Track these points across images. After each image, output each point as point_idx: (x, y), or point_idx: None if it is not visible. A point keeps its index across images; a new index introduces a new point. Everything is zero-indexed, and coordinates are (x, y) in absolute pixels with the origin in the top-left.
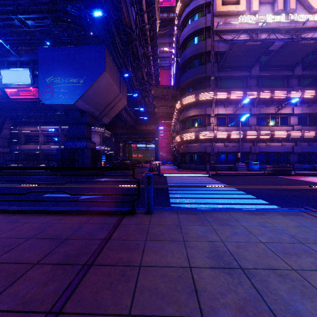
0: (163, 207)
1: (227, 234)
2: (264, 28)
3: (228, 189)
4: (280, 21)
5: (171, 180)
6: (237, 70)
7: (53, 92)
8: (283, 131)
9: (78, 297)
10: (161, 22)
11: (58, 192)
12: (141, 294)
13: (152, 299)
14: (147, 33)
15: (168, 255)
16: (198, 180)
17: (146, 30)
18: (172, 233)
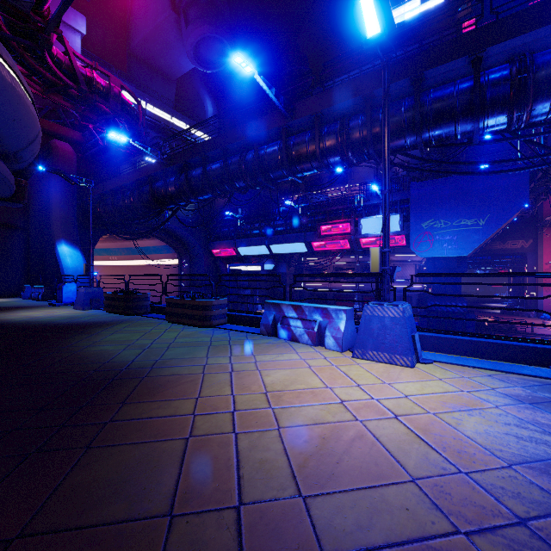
0: None
1: None
2: None
3: None
4: None
5: None
6: None
7: (433, 241)
8: None
9: None
10: None
11: None
12: None
13: None
14: None
15: None
16: None
17: None
18: None
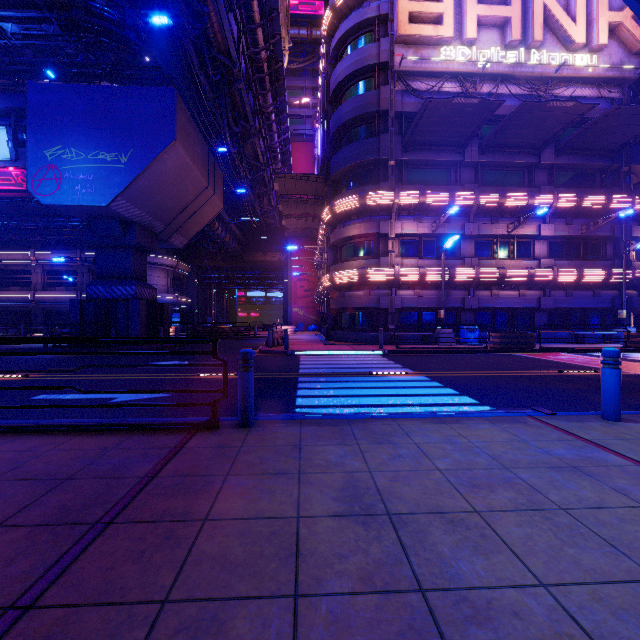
0: (277, 414)
1: (382, 458)
2: (487, 73)
3: (412, 379)
4: (516, 62)
5: (308, 363)
6: (438, 149)
7: (62, 179)
8: (521, 269)
9: (72, 580)
10: (295, 46)
11: (59, 388)
12: (196, 567)
13: (213, 573)
14: (264, 68)
15: (262, 499)
16: (361, 361)
17: (262, 61)
18: (281, 460)
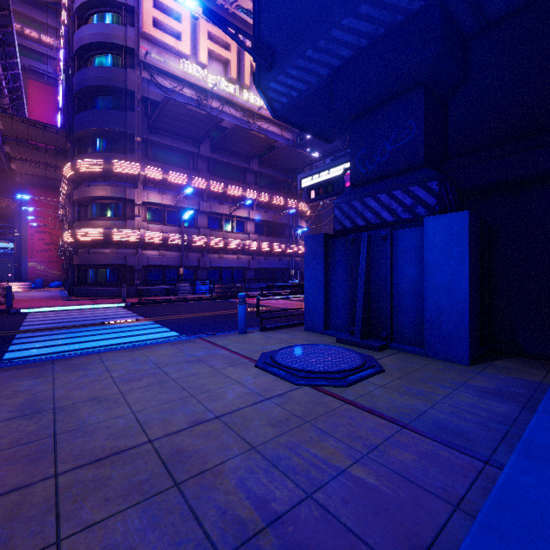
0: None
1: (70, 379)
2: (215, 93)
3: (139, 324)
4: (234, 94)
5: (36, 320)
6: (179, 139)
7: None
8: (238, 240)
9: None
10: None
11: None
12: None
13: None
14: None
15: None
16: (100, 314)
17: None
18: None
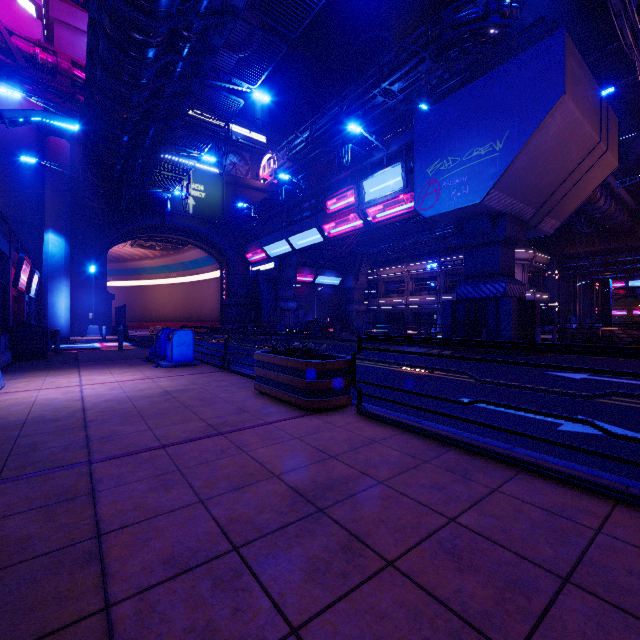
0: None
1: None
2: None
3: None
4: None
5: None
6: None
7: (440, 190)
8: None
9: None
10: None
11: (564, 418)
12: None
13: None
14: None
15: None
16: None
17: None
18: None
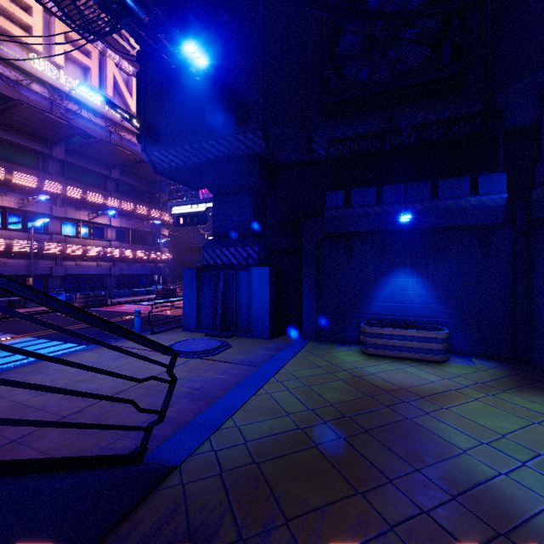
0: None
1: (41, 378)
2: (73, 96)
3: (22, 341)
4: (95, 102)
5: None
6: (25, 136)
7: None
8: (99, 247)
9: None
10: None
11: None
12: None
13: None
14: None
15: None
16: None
17: None
18: None
